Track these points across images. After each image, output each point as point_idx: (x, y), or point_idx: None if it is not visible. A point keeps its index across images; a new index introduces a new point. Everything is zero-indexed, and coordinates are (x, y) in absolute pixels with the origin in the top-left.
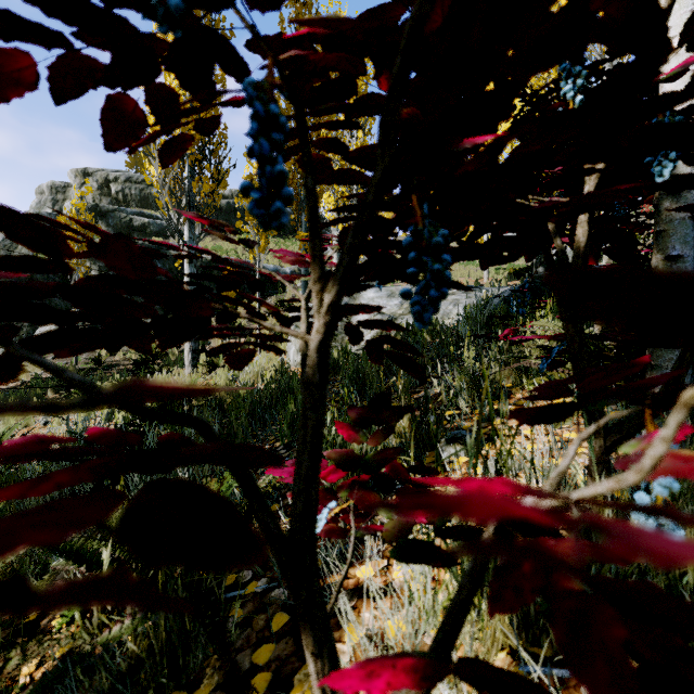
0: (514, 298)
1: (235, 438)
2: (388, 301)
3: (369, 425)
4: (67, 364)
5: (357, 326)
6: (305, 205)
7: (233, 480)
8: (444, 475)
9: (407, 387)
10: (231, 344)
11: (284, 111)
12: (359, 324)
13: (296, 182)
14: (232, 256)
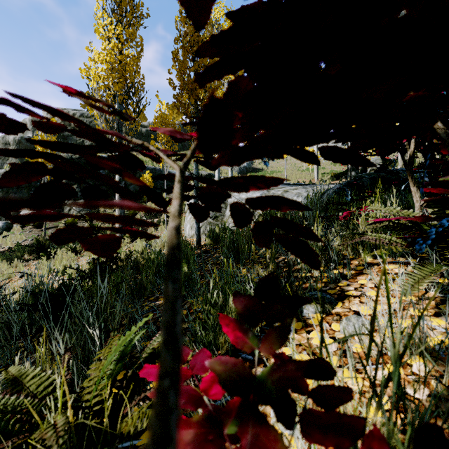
0: (342, 191)
1: (145, 291)
2: (253, 194)
3: (258, 321)
4: (39, 236)
5: (245, 206)
6: (196, 127)
7: (134, 335)
8: (330, 360)
9: (273, 257)
10: (79, 228)
11: (182, 61)
12: (248, 203)
13: (190, 111)
14: (149, 165)
